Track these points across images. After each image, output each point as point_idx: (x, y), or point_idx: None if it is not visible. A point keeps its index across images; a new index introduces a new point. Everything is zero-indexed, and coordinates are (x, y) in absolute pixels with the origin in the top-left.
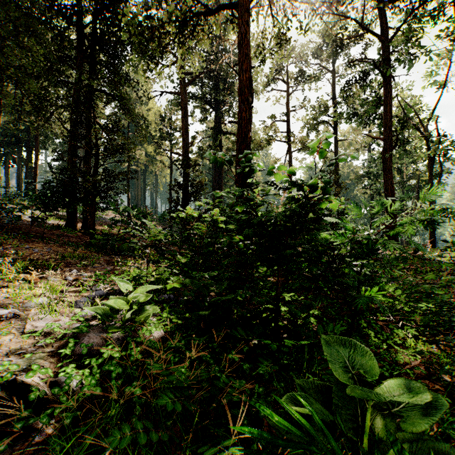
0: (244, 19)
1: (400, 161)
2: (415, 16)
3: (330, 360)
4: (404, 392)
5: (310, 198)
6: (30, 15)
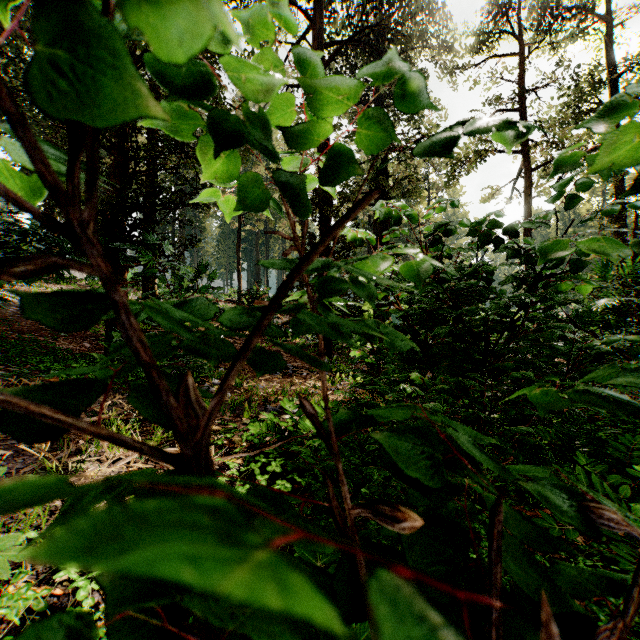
0: None
1: None
2: None
3: None
4: None
5: None
6: None
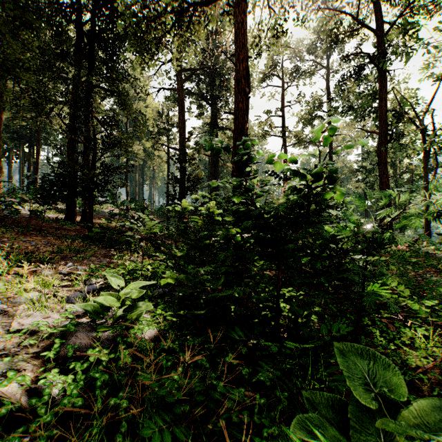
0: (240, 8)
1: (394, 155)
2: (410, 10)
3: (348, 375)
4: (440, 417)
5: (312, 189)
6: (27, 9)
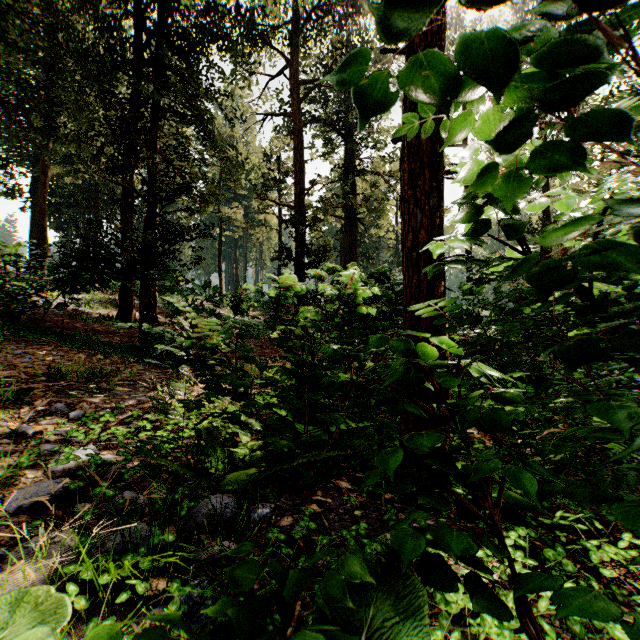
0: None
1: None
2: None
3: None
4: None
5: None
6: None
